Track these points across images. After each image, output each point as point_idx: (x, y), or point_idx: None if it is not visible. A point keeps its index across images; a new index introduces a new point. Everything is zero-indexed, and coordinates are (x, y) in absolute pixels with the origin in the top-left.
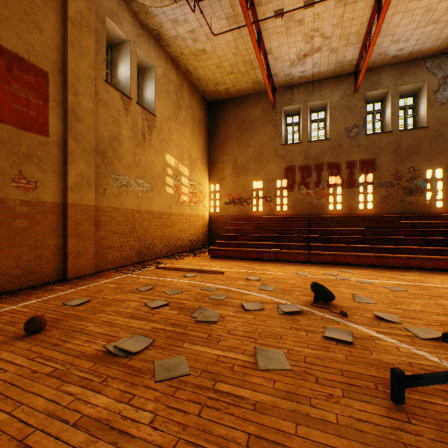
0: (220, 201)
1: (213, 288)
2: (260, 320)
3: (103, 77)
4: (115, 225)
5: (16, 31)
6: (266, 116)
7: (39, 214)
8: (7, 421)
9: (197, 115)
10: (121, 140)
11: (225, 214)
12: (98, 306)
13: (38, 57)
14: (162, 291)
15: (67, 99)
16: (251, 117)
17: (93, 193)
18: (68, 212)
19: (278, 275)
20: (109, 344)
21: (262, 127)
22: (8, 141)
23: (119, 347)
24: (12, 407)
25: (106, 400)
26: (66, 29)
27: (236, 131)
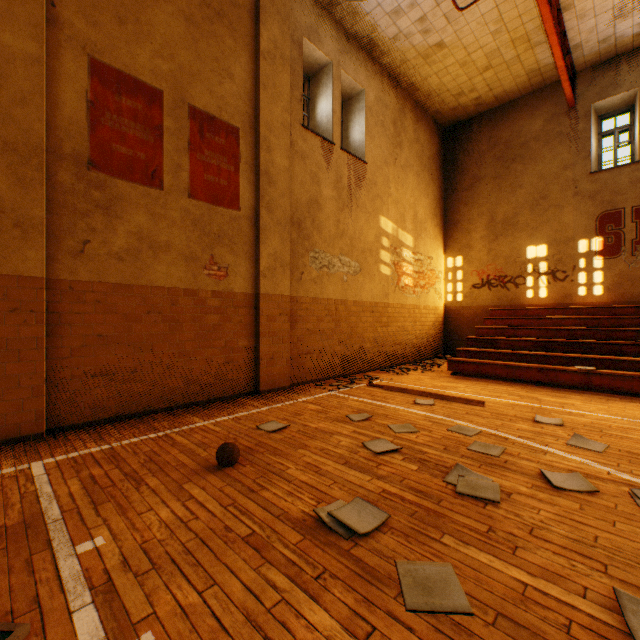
0: (464, 283)
1: (470, 431)
2: (598, 517)
3: (300, 121)
4: (314, 322)
5: (207, 85)
6: (554, 128)
7: (230, 308)
8: (197, 607)
9: (426, 152)
10: (321, 203)
11: (473, 304)
12: (298, 437)
13: (228, 111)
14: (384, 425)
15: (259, 158)
16: (523, 136)
17: (288, 279)
18: (260, 305)
19: (603, 419)
20: (320, 508)
21: (545, 148)
22: (200, 220)
23: (335, 517)
24: (203, 582)
25: (326, 621)
26: (258, 67)
27: (494, 166)
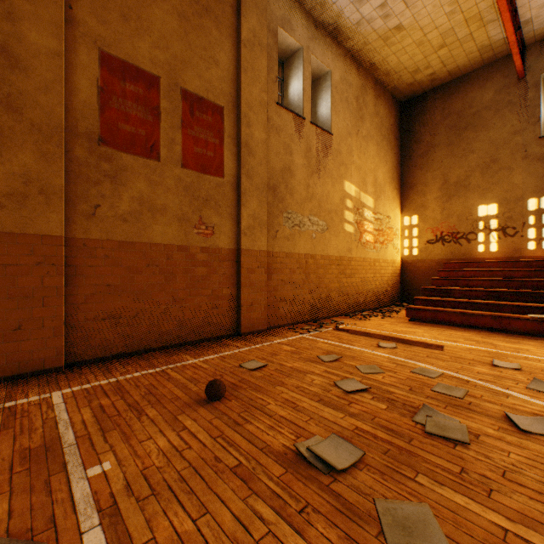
0: (419, 239)
1: (433, 373)
2: None
3: (275, 99)
4: (287, 274)
5: (197, 71)
6: (504, 97)
7: (215, 261)
8: (192, 534)
9: (384, 124)
10: (293, 171)
11: (427, 258)
12: (276, 375)
13: (214, 93)
14: (352, 365)
15: (240, 132)
16: (474, 107)
17: (264, 236)
18: (241, 259)
19: None
20: (300, 443)
21: (495, 116)
22: (191, 186)
23: (314, 452)
24: (196, 510)
25: None
26: (239, 54)
27: (447, 134)
